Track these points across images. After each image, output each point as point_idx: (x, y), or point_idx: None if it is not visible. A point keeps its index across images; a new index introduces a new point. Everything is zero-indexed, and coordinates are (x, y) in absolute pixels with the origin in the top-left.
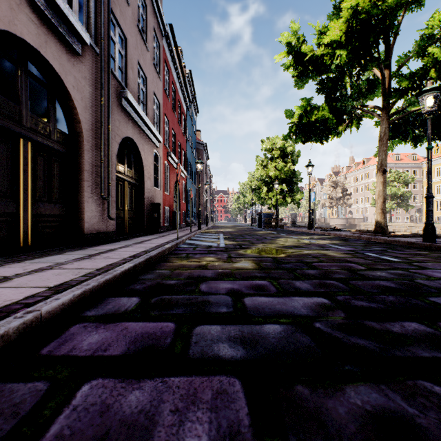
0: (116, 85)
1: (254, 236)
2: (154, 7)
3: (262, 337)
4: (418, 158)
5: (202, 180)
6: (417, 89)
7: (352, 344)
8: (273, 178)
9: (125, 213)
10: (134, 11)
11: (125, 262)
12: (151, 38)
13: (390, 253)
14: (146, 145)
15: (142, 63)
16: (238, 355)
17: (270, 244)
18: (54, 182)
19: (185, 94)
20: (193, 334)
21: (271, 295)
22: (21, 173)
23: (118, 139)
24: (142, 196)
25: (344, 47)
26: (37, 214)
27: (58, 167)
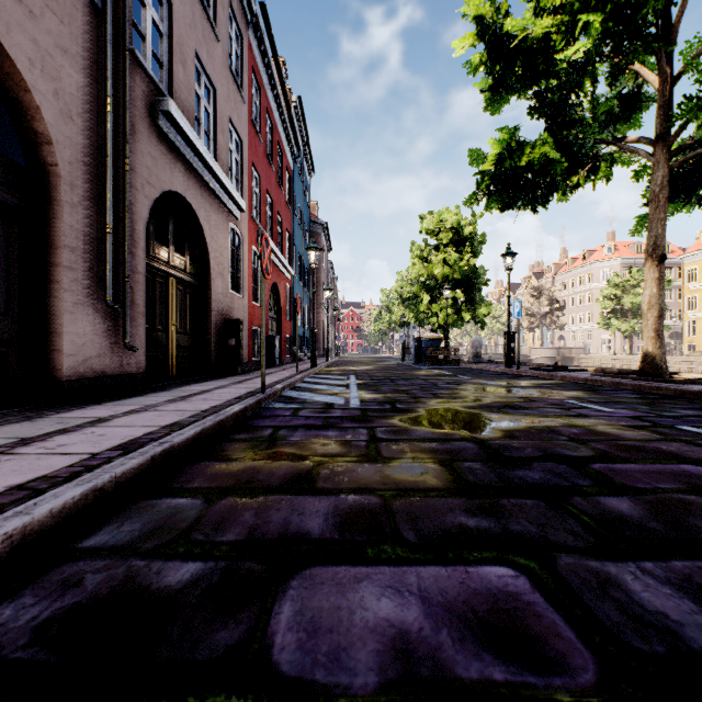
0: (145, 85)
1: (414, 381)
2: None
3: None
4: (673, 250)
5: (321, 284)
6: None
7: None
8: (441, 279)
9: (169, 337)
10: None
11: (79, 472)
12: (226, 19)
13: None
14: (214, 213)
15: (207, 60)
16: None
17: (451, 399)
18: None
19: (290, 136)
20: None
21: None
22: None
23: (150, 192)
24: (207, 307)
25: (596, 9)
26: None
27: None
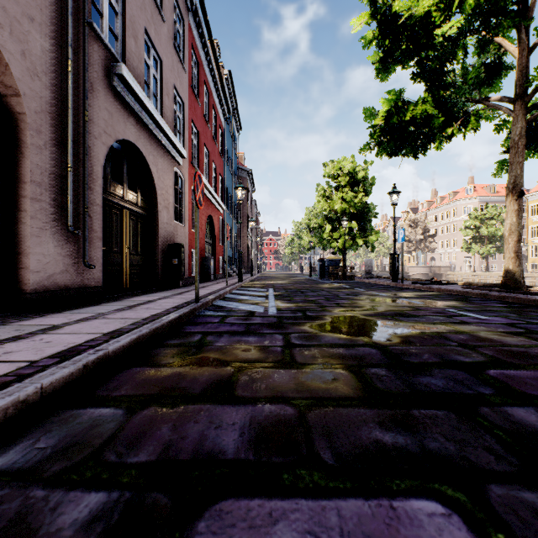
0: (102, 52)
1: (320, 293)
2: None
3: None
4: None
5: (247, 217)
6: None
7: None
8: (340, 213)
9: (123, 257)
10: None
11: (9, 382)
12: (170, 5)
13: None
14: (160, 159)
15: (154, 37)
16: None
17: (352, 308)
18: None
19: (222, 101)
20: None
21: None
22: None
23: (106, 140)
24: (155, 234)
25: None
26: None
27: None
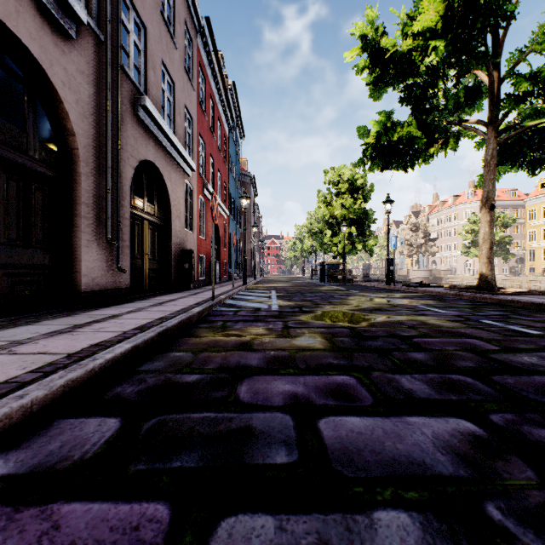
0: (129, 88)
1: (317, 294)
2: None
3: None
4: (519, 195)
5: (249, 221)
6: (540, 94)
7: None
8: (340, 218)
9: (144, 263)
10: None
11: (123, 339)
12: (181, 32)
13: (516, 320)
14: (174, 173)
15: (169, 64)
16: None
17: (341, 305)
18: (35, 219)
19: (226, 111)
20: None
21: (366, 411)
22: None
23: (133, 162)
24: (169, 241)
25: (441, 37)
26: (5, 264)
27: (41, 196)
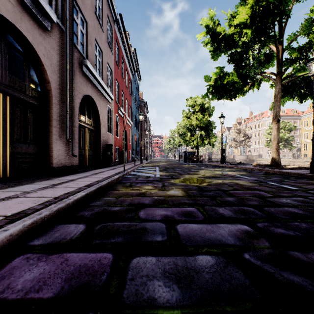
0: (78, 55)
1: (181, 169)
2: (108, 0)
3: (196, 272)
4: (298, 112)
5: (144, 128)
6: (304, 59)
7: (286, 281)
8: (195, 126)
9: (85, 151)
10: (92, 1)
11: (80, 191)
12: (106, 22)
13: (287, 182)
14: (102, 101)
15: (99, 41)
16: (173, 298)
17: (194, 175)
18: (29, 128)
19: (131, 65)
20: (130, 268)
21: (199, 222)
22: (0, 121)
23: (80, 96)
24: (99, 139)
25: (249, 27)
26: (14, 152)
27: (32, 116)
